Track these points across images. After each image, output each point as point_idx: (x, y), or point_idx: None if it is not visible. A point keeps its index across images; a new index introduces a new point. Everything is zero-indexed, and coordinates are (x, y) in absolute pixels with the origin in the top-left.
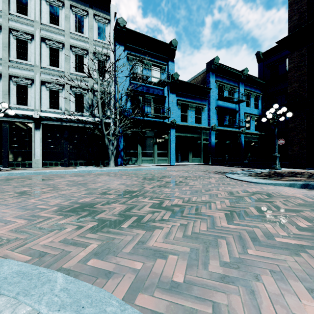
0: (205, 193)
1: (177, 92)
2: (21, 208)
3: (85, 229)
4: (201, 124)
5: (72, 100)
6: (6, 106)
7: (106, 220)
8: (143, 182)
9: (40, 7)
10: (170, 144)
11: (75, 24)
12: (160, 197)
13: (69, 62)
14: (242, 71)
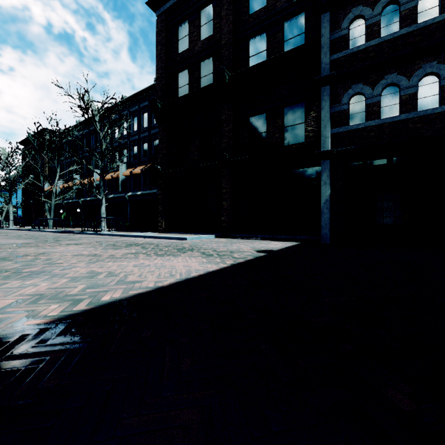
0: None
1: None
2: None
3: None
4: None
5: None
6: None
7: None
8: None
9: None
10: None
11: None
12: None
13: None
14: None
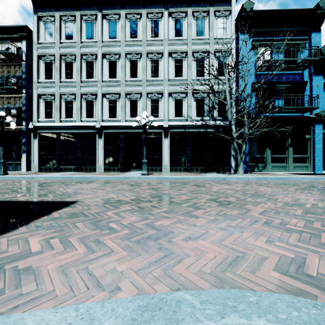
0: None
1: (324, 73)
2: (268, 225)
3: None
4: None
5: (193, 106)
6: (152, 119)
7: None
8: None
9: (168, 25)
10: (313, 146)
11: (196, 29)
12: None
13: (191, 69)
14: None
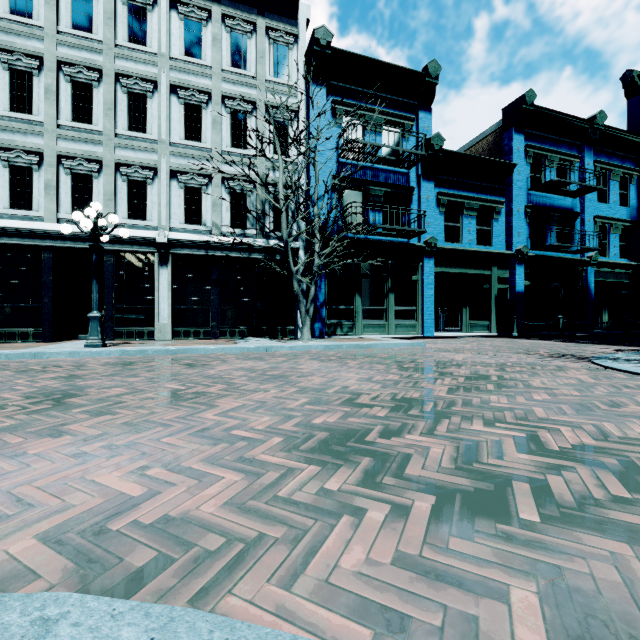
0: (617, 411)
1: (437, 178)
2: (199, 434)
3: (422, 518)
4: (492, 247)
5: (225, 205)
6: (115, 221)
7: (446, 487)
8: (411, 376)
9: (169, 25)
10: (422, 293)
11: (231, 52)
12: (508, 420)
13: (220, 130)
14: (589, 119)
